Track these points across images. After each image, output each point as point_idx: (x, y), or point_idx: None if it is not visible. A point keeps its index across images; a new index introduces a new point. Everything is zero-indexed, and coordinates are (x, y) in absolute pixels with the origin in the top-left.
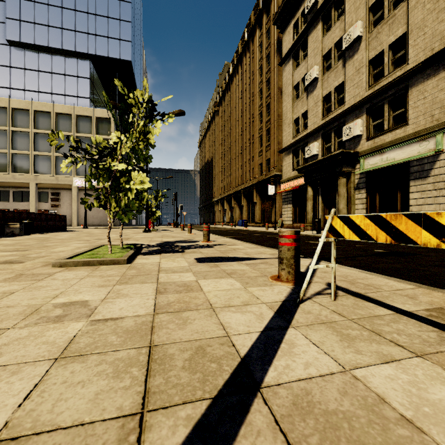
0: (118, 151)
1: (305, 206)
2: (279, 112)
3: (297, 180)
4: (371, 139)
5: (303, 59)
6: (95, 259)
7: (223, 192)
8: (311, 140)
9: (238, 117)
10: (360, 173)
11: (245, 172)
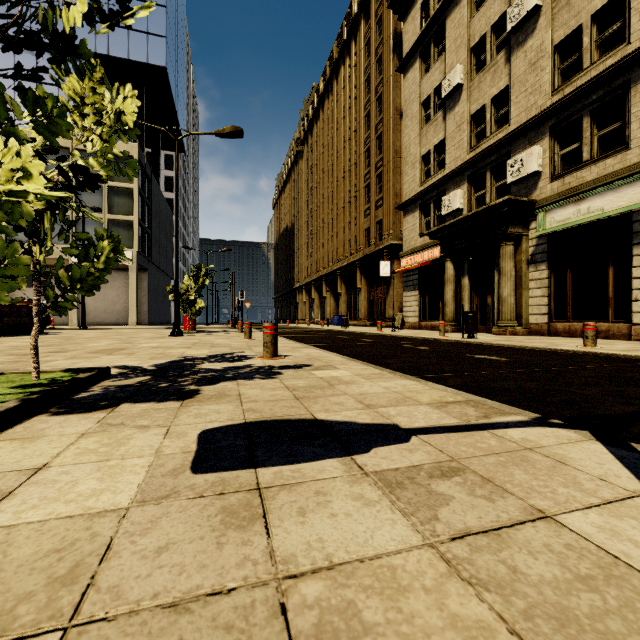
0: None
1: (440, 293)
2: (396, 147)
3: (428, 252)
4: (558, 178)
5: (437, 58)
6: None
7: (310, 275)
8: (451, 186)
9: (332, 158)
10: (538, 236)
11: (344, 243)
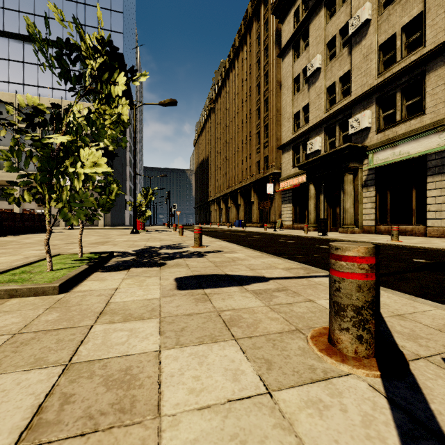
0: (64, 121)
1: (306, 205)
2: (277, 107)
3: (298, 178)
4: (381, 131)
5: (304, 49)
6: (2, 286)
7: (219, 192)
8: (313, 134)
9: (234, 113)
10: (368, 169)
11: (242, 171)
